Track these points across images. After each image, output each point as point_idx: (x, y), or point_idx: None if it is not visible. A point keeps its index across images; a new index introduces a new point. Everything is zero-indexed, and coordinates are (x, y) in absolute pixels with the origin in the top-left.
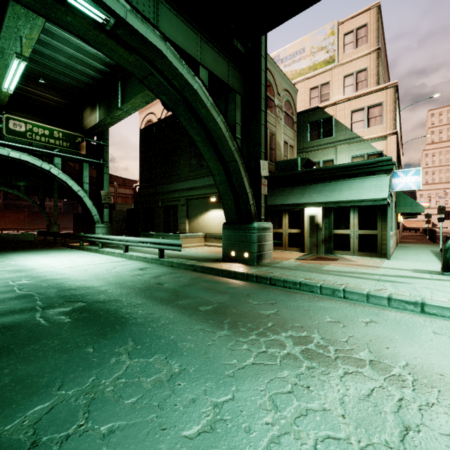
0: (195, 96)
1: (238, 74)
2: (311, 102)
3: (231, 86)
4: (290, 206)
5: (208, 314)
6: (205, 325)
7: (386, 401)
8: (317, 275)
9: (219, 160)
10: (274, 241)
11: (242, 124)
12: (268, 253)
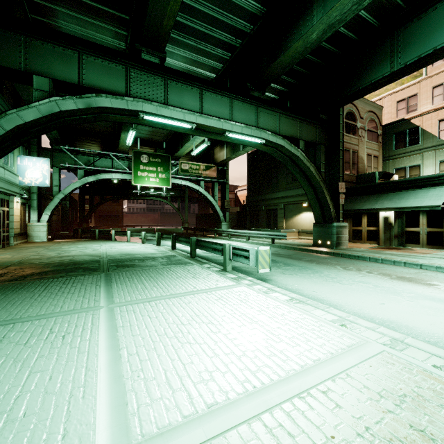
0: (297, 158)
1: (323, 130)
2: (397, 113)
3: (318, 140)
4: (364, 210)
5: (306, 261)
6: (306, 262)
7: (361, 274)
8: (372, 254)
9: (310, 186)
10: (355, 236)
11: (325, 163)
12: (344, 242)
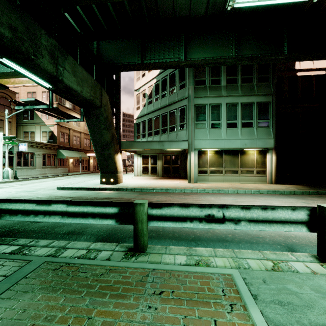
0: None
1: None
2: None
3: None
4: None
5: None
6: None
7: None
8: None
9: None
10: None
11: None
12: None
